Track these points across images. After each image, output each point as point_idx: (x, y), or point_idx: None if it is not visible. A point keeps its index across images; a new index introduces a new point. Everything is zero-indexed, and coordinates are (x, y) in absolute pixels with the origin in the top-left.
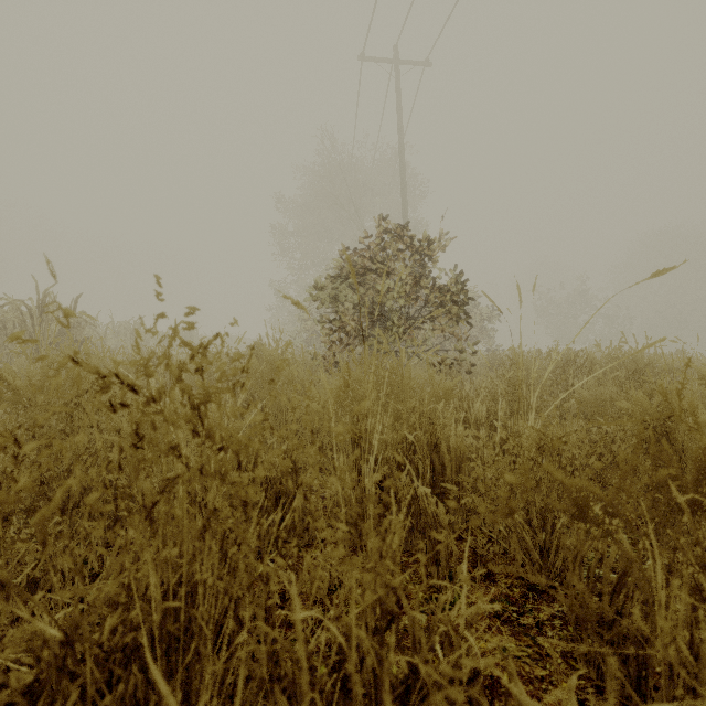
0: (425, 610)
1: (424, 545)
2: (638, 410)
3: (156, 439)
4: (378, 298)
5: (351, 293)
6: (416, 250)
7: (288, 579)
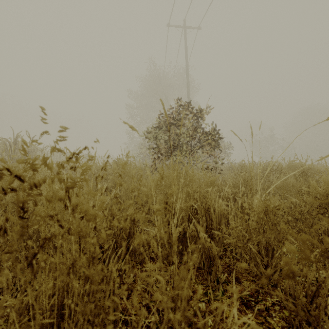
0: (204, 300)
1: (202, 262)
2: (313, 192)
3: (36, 212)
4: (176, 137)
5: (163, 135)
6: (194, 114)
7: (130, 283)
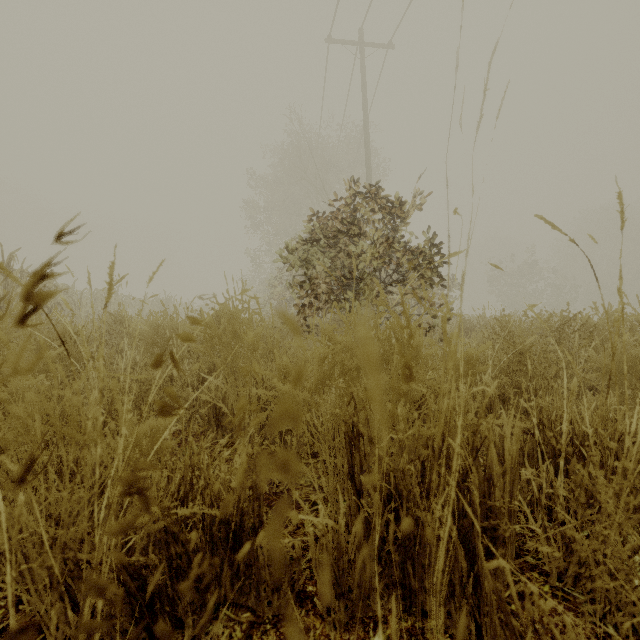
0: None
1: (474, 627)
2: None
3: None
4: (350, 261)
5: (322, 256)
6: (389, 212)
7: None
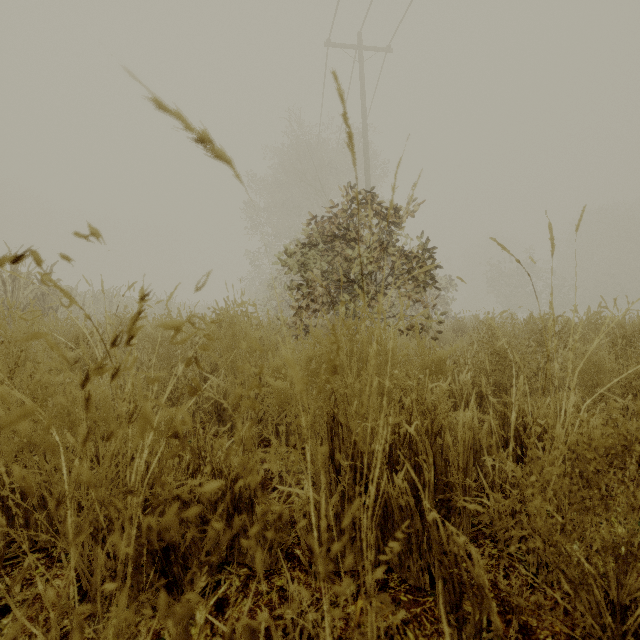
0: None
1: (427, 576)
2: None
3: None
4: (346, 265)
5: (319, 260)
6: (384, 217)
7: None
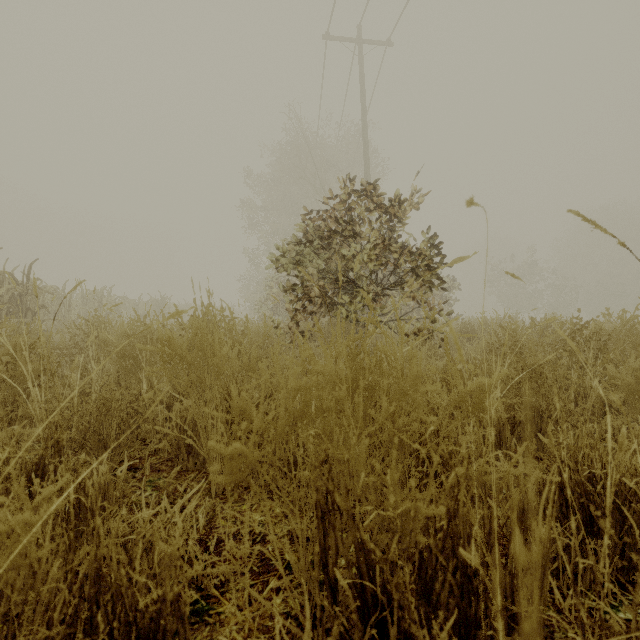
0: None
1: None
2: None
3: None
4: (345, 263)
5: (316, 258)
6: (386, 211)
7: None
